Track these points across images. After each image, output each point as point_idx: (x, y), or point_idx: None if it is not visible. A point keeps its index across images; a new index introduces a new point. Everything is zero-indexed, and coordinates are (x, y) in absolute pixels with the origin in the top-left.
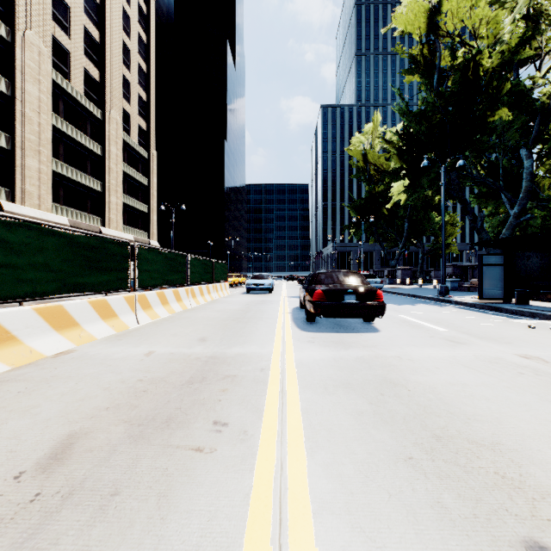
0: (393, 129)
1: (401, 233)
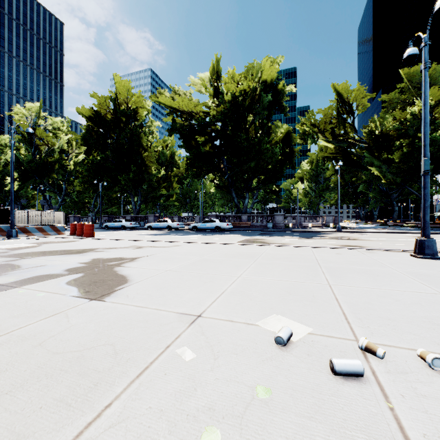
0: (2, 136)
1: (8, 196)
